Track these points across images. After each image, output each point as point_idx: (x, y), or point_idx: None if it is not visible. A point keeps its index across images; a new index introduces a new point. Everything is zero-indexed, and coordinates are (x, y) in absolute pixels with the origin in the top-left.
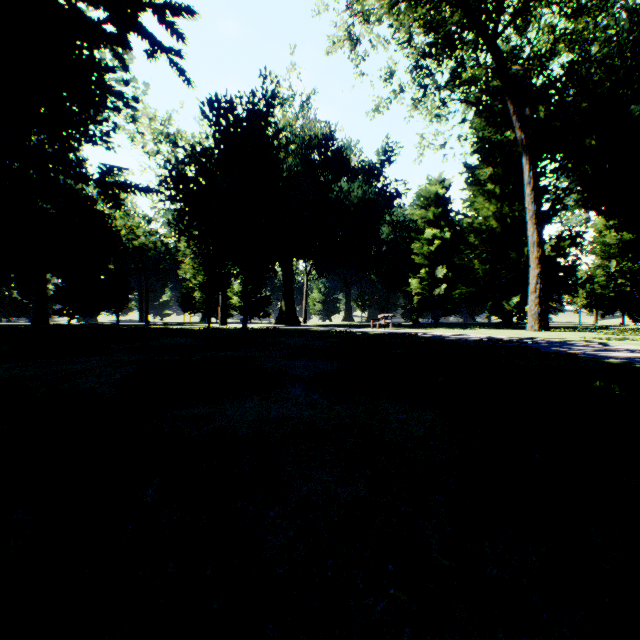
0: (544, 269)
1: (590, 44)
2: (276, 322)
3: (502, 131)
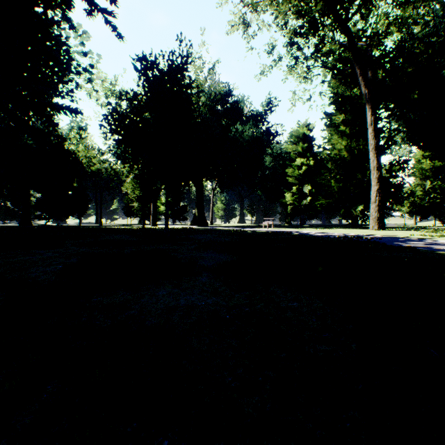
0: (382, 186)
1: (414, 26)
2: (191, 224)
3: (351, 89)
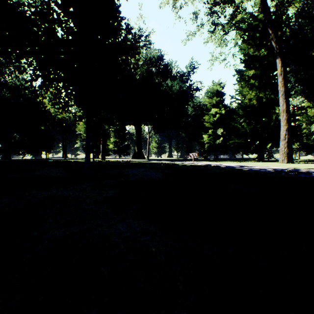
0: (290, 126)
1: None
2: (132, 158)
3: (258, 50)
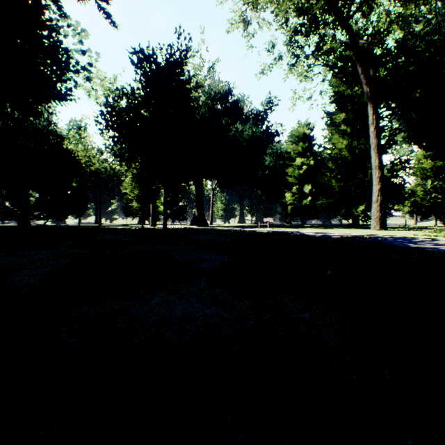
0: (383, 185)
1: (417, 23)
2: (191, 224)
3: (352, 87)
